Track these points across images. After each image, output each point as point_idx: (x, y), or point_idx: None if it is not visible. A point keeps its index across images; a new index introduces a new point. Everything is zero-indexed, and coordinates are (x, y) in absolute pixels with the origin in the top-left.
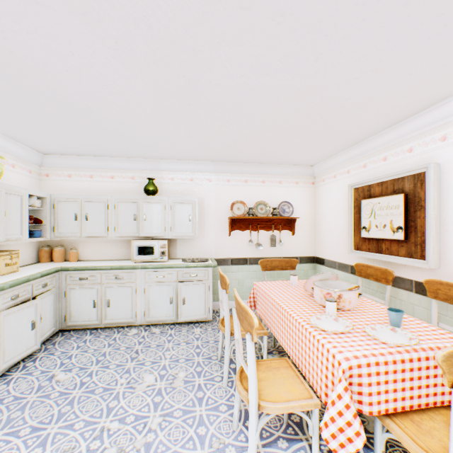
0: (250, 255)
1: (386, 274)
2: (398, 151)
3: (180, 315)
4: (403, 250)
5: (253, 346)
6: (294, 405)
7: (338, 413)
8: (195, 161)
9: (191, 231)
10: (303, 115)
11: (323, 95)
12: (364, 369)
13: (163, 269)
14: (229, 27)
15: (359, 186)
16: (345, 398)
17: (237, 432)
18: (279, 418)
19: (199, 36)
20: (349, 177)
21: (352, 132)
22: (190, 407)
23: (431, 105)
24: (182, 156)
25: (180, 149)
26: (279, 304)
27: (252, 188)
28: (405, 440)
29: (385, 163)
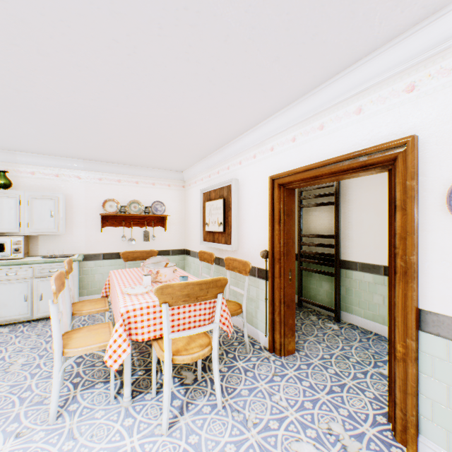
0: (124, 250)
1: (212, 257)
2: (224, 168)
3: (36, 311)
4: (224, 239)
5: (56, 308)
6: (94, 346)
7: (114, 341)
8: (61, 157)
9: (54, 227)
10: (144, 132)
11: (151, 121)
12: (138, 312)
13: (15, 266)
14: (37, 63)
15: (205, 191)
16: (120, 330)
17: (62, 387)
18: (106, 371)
19: (11, 62)
20: (203, 184)
21: (193, 149)
22: (20, 381)
23: (232, 139)
24: (42, 150)
25: (36, 144)
26: (115, 283)
27: (126, 188)
28: (156, 349)
29: (219, 176)
